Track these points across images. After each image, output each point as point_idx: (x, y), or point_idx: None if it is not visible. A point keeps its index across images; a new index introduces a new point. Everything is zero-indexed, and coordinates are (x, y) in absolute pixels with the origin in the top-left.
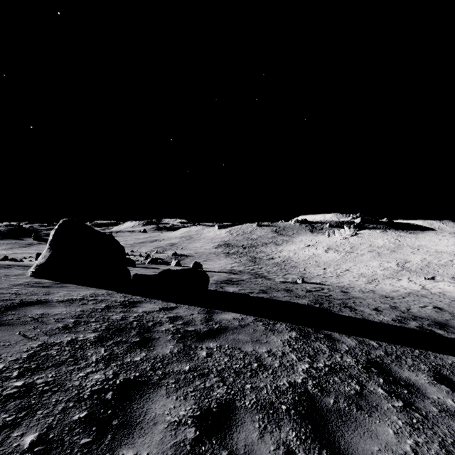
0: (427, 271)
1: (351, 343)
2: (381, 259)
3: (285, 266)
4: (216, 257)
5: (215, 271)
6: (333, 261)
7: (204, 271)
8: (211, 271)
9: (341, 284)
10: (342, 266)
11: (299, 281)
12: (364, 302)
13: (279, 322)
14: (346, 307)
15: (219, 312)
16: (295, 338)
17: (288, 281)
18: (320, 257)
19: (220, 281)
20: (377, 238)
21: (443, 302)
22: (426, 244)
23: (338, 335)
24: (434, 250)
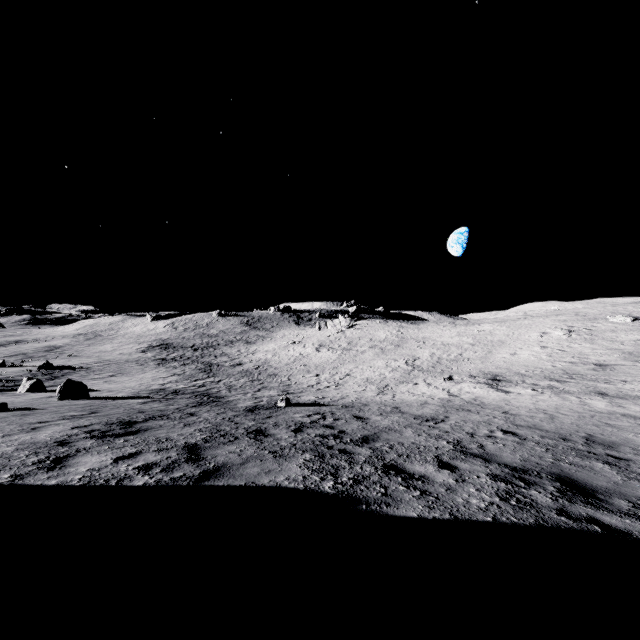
0: (441, 369)
1: None
2: (387, 357)
3: (259, 375)
4: (138, 368)
5: (119, 395)
6: (327, 364)
7: None
8: (108, 398)
9: (348, 401)
10: (340, 370)
11: (281, 403)
12: (406, 442)
13: None
14: (390, 471)
15: None
16: None
17: (261, 406)
18: (311, 358)
19: (86, 431)
20: (378, 330)
21: (500, 418)
22: (430, 335)
23: None
24: (441, 343)
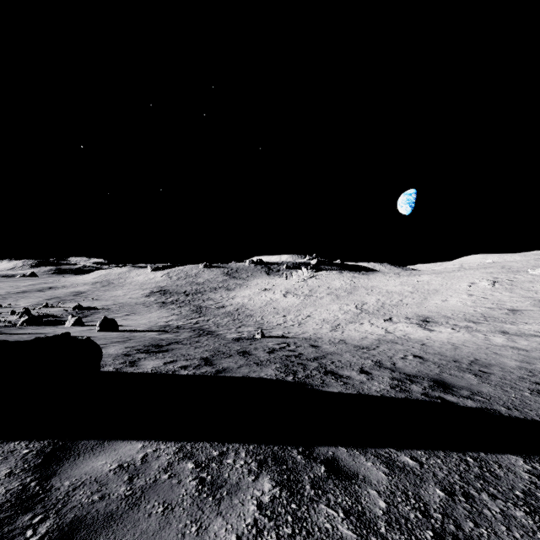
0: (383, 312)
1: (378, 475)
2: (340, 302)
3: (239, 315)
4: (145, 309)
5: (139, 329)
6: (292, 307)
7: (89, 340)
8: (132, 331)
9: (307, 335)
10: (303, 312)
11: (258, 335)
12: (343, 360)
13: (233, 446)
14: (328, 373)
15: (85, 449)
16: (272, 504)
17: (243, 337)
18: (279, 303)
19: (136, 349)
20: (334, 280)
21: (416, 348)
22: (377, 284)
23: (346, 454)
24: (386, 291)
